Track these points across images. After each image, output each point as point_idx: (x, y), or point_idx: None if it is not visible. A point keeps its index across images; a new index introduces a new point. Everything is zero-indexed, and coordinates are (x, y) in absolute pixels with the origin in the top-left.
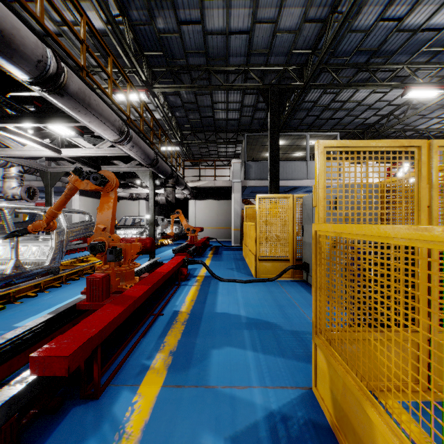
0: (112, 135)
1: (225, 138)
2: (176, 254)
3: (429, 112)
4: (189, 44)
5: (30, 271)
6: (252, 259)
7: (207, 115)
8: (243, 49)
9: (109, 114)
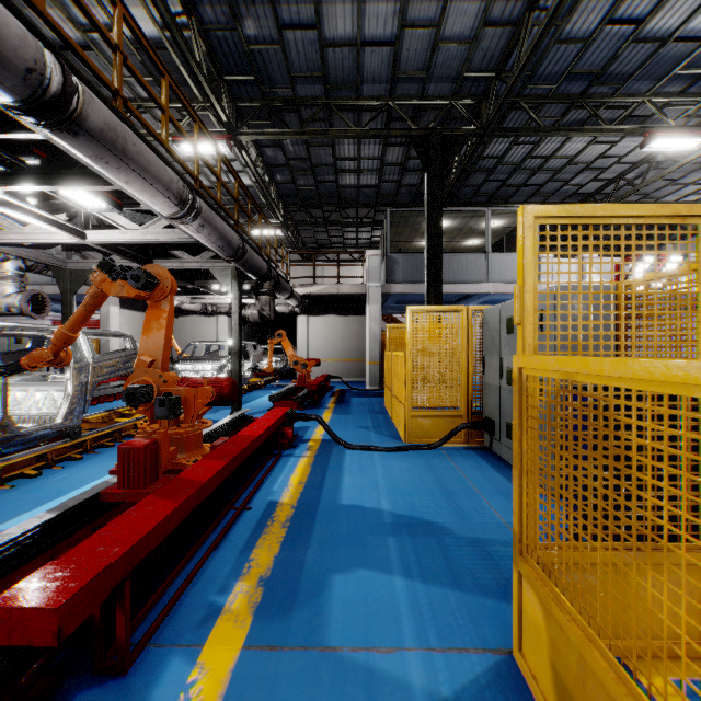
0: (167, 206)
1: (355, 217)
2: (276, 404)
3: (682, 174)
4: (296, 63)
5: (28, 434)
6: (400, 411)
7: (327, 179)
8: (385, 71)
9: (160, 170)
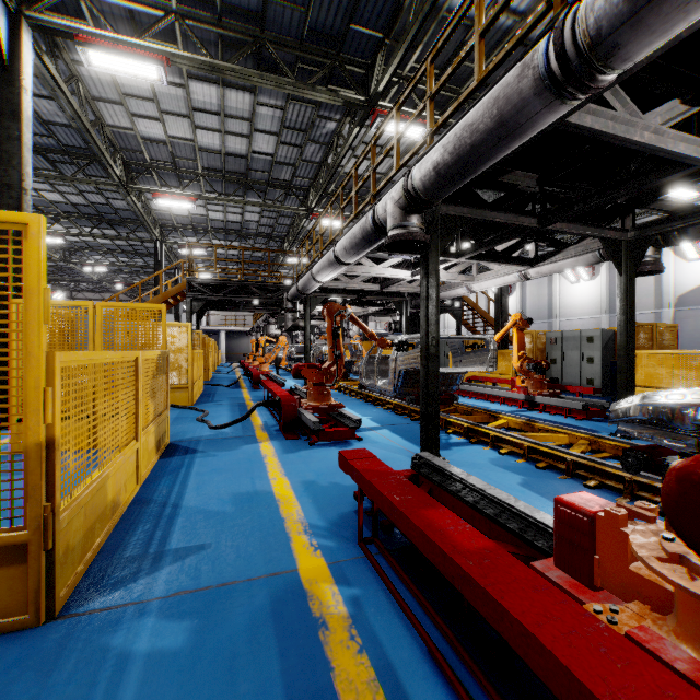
0: None
1: None
2: None
3: None
4: None
5: None
6: None
7: None
8: None
9: None
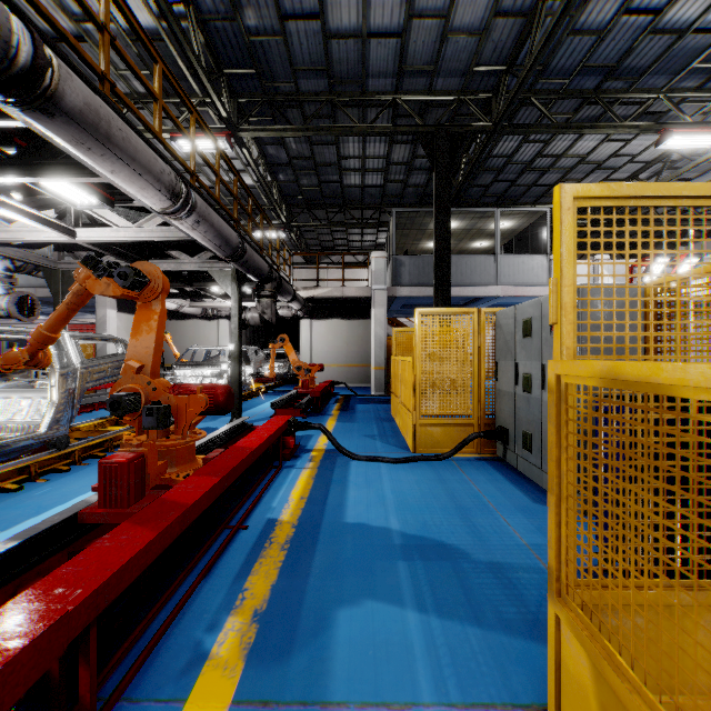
0: (158, 200)
1: (359, 218)
2: (278, 411)
3: (696, 174)
4: (299, 56)
5: (7, 445)
6: (408, 419)
7: (331, 179)
8: (391, 65)
9: (149, 160)
